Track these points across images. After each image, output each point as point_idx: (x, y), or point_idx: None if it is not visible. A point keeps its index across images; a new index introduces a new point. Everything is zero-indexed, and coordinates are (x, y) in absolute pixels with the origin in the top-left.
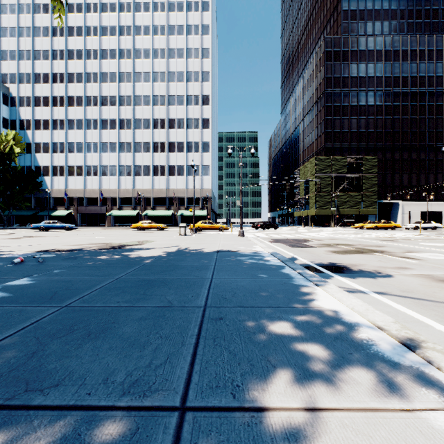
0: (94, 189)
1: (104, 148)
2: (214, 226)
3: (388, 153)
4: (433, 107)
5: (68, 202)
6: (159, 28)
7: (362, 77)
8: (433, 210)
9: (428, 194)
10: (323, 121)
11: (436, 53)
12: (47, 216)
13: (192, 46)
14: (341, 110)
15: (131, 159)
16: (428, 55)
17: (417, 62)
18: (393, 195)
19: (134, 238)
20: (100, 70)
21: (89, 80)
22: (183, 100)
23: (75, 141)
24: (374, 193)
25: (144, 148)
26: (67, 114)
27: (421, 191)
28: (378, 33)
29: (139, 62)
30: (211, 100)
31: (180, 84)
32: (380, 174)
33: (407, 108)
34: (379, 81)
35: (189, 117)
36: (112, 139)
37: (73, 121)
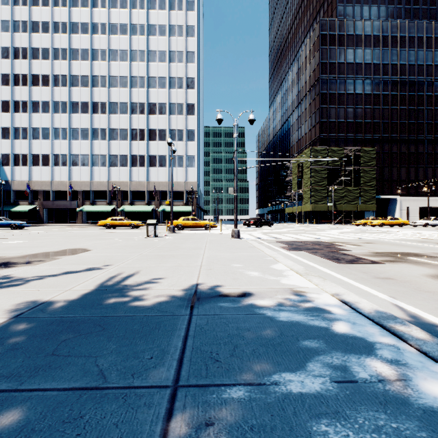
0: (62, 181)
1: (74, 135)
2: (198, 223)
3: (385, 145)
4: (431, 98)
5: (32, 195)
6: (138, 0)
7: (359, 63)
8: (431, 206)
9: (429, 189)
10: (318, 109)
11: (435, 41)
12: (7, 211)
13: (175, 22)
14: (337, 98)
15: (106, 148)
16: (426, 42)
17: (416, 49)
18: (390, 190)
19: (66, 244)
20: (69, 46)
21: (57, 57)
22: (165, 83)
23: (41, 126)
24: (373, 187)
25: (121, 135)
26: (31, 95)
27: (419, 185)
28: (375, 18)
29: (115, 38)
30: (197, 85)
31: (161, 65)
32: (377, 167)
33: (405, 98)
34: (377, 68)
35: (172, 102)
36: (84, 125)
37: (38, 103)
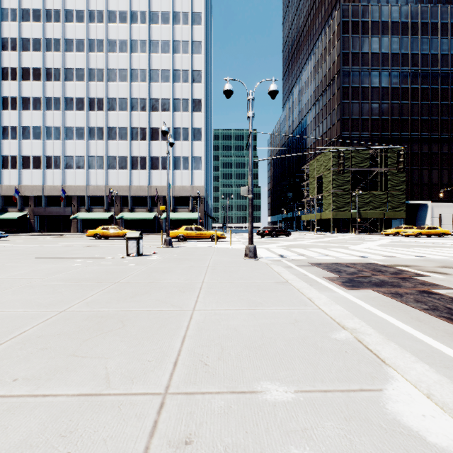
0: (55, 185)
1: (68, 134)
2: (203, 234)
3: (415, 145)
4: None
5: (22, 201)
6: None
7: (385, 53)
8: None
9: None
10: (339, 105)
11: None
12: None
13: (180, 9)
14: (360, 93)
15: (103, 149)
16: None
17: (449, 37)
18: (420, 195)
19: None
20: (63, 36)
21: (50, 48)
22: (169, 76)
23: (32, 125)
24: (402, 192)
25: (120, 134)
26: (21, 91)
27: None
28: (402, 3)
29: (114, 27)
30: (204, 78)
31: (164, 56)
32: (406, 170)
33: (437, 92)
34: (405, 59)
35: (177, 97)
36: (79, 123)
37: (28, 100)
